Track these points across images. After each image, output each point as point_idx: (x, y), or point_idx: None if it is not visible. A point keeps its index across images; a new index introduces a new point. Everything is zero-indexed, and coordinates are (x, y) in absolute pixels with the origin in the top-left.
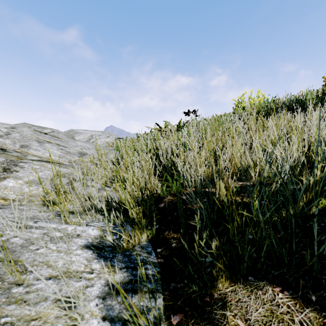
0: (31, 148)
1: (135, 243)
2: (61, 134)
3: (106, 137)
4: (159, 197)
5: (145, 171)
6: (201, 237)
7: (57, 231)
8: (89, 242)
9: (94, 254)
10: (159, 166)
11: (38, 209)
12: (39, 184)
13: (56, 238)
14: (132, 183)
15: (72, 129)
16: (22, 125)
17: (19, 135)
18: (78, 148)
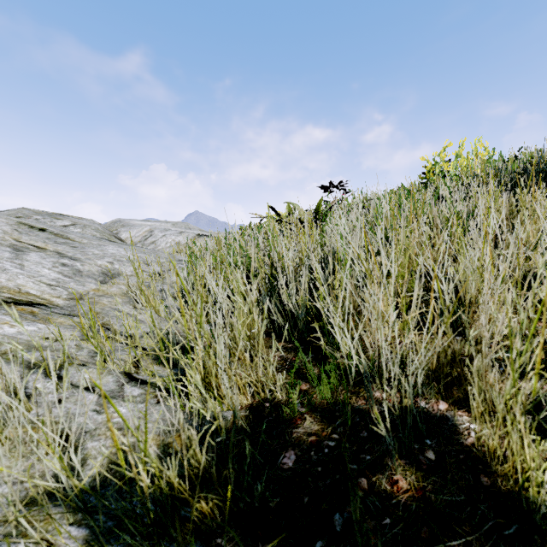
0: None
1: None
2: (90, 228)
3: (178, 234)
4: (280, 420)
5: (241, 341)
6: None
7: None
8: None
9: None
10: (277, 314)
11: None
12: None
13: None
14: (202, 377)
15: (119, 219)
16: (14, 212)
17: None
18: (104, 261)
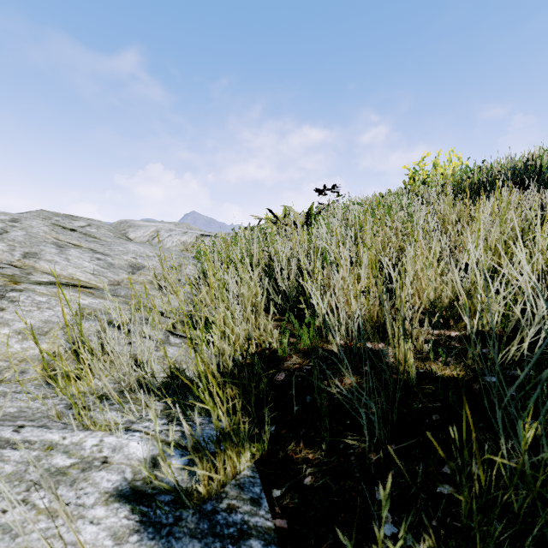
0: (42, 259)
1: (226, 477)
2: (103, 229)
3: (182, 234)
4: (276, 358)
5: (249, 307)
6: (367, 464)
7: (61, 452)
8: (127, 479)
9: (133, 517)
10: (274, 294)
11: (35, 390)
12: (43, 335)
13: (55, 472)
14: (223, 330)
15: (125, 220)
16: (36, 214)
17: (23, 234)
18: (128, 256)
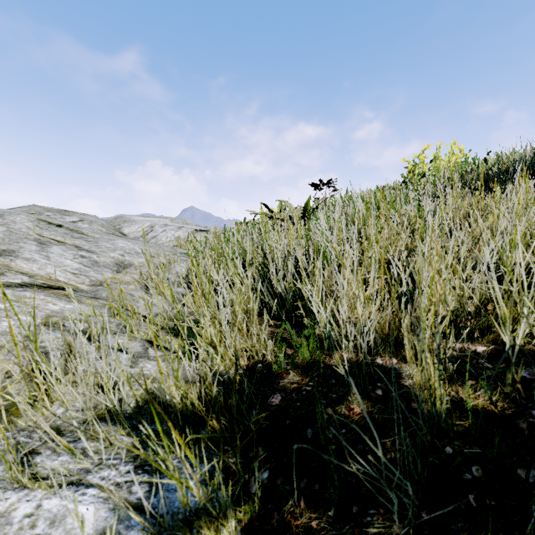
0: (19, 258)
1: None
2: (96, 224)
3: (177, 229)
4: (270, 375)
5: (240, 315)
6: None
7: None
8: None
9: None
10: (269, 296)
11: None
12: None
13: None
14: (209, 342)
15: (121, 215)
16: (27, 209)
17: (3, 231)
18: (116, 253)
